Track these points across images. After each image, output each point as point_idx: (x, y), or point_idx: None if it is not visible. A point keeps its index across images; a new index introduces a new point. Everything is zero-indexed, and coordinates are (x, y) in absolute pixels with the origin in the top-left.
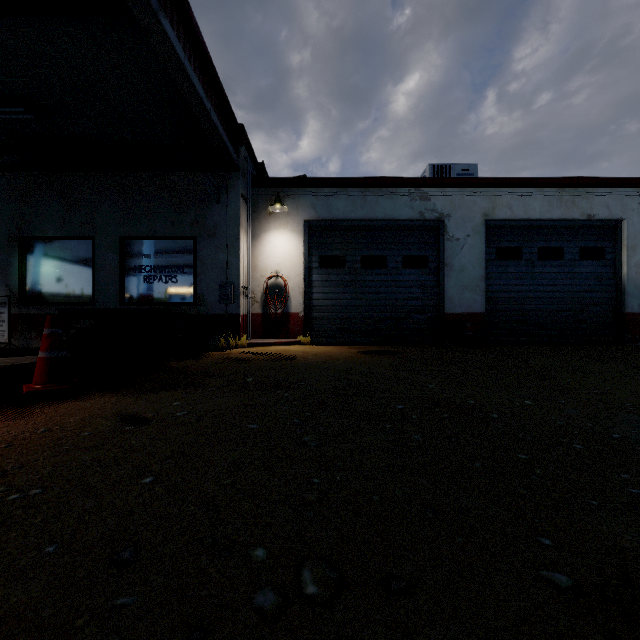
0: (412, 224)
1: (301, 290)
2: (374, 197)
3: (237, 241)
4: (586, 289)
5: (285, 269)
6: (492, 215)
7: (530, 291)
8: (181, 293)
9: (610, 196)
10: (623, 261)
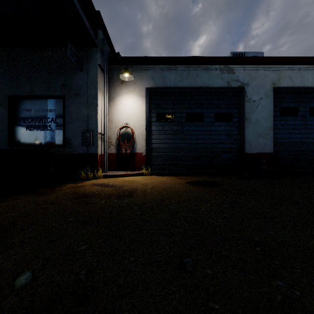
0: (221, 90)
1: (144, 137)
2: (195, 71)
3: (95, 99)
4: None
5: (132, 122)
6: (278, 84)
7: (304, 137)
8: (54, 138)
9: None
10: None
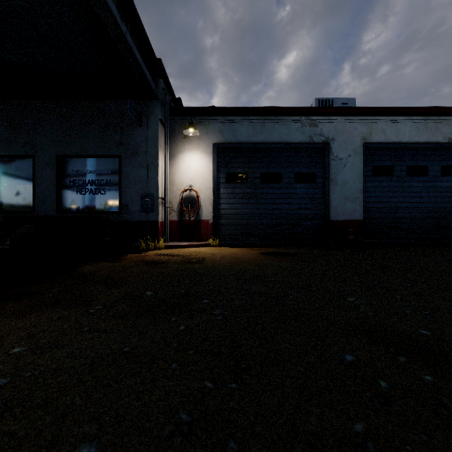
0: (303, 146)
1: (210, 201)
2: (271, 124)
3: (156, 159)
4: (447, 200)
5: (197, 183)
6: (369, 139)
7: (400, 202)
8: (108, 203)
9: None
10: None
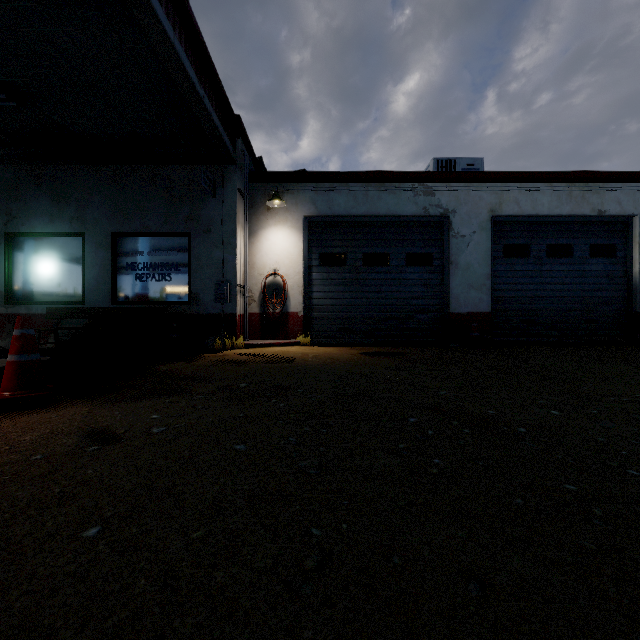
0: (416, 220)
1: (300, 289)
2: (376, 192)
3: (233, 237)
4: (596, 288)
5: (284, 267)
6: (499, 211)
7: (538, 290)
8: (175, 292)
9: (622, 191)
10: (635, 259)
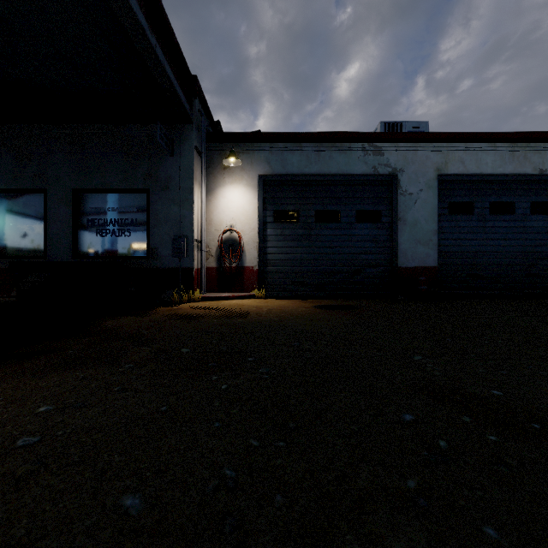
0: (365, 179)
1: (255, 244)
2: (328, 152)
3: (190, 194)
4: (537, 243)
5: (240, 223)
6: (445, 170)
7: (482, 245)
8: (134, 247)
9: None
10: None
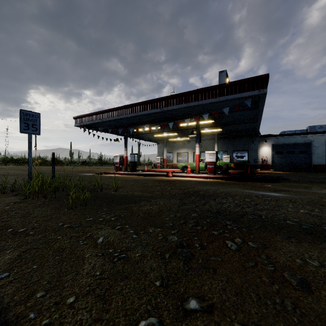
0: (302, 143)
1: (271, 159)
2: (291, 138)
3: (257, 150)
4: None
5: (266, 155)
6: None
7: None
8: (244, 160)
9: None
10: None
